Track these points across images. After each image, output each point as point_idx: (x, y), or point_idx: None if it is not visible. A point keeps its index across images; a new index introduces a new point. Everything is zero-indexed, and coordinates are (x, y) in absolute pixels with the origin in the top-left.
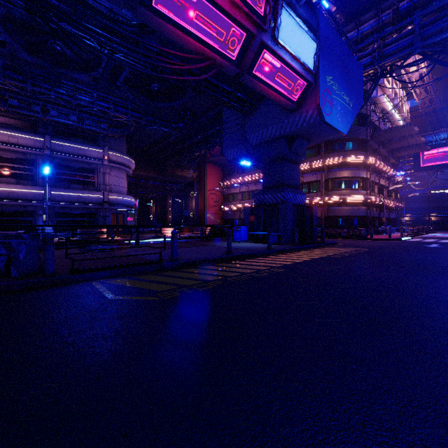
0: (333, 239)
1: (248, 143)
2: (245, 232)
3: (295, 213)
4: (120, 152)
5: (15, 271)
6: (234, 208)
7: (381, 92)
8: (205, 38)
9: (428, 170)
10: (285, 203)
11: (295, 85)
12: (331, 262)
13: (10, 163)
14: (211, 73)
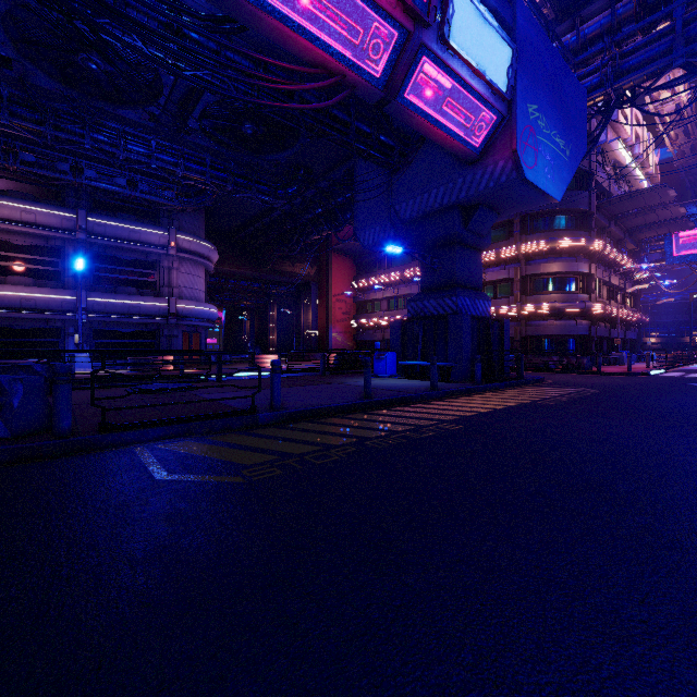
0: (536, 373)
1: (398, 218)
2: (392, 361)
3: (474, 330)
4: (195, 236)
5: (4, 427)
6: (375, 323)
7: (613, 134)
8: (327, 38)
9: (690, 261)
10: (458, 314)
11: (475, 118)
12: (540, 412)
13: (25, 253)
14: (337, 97)
